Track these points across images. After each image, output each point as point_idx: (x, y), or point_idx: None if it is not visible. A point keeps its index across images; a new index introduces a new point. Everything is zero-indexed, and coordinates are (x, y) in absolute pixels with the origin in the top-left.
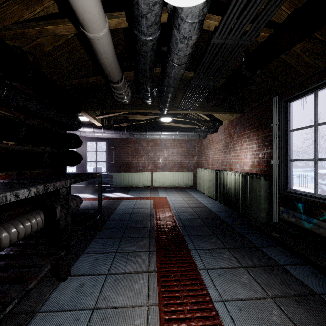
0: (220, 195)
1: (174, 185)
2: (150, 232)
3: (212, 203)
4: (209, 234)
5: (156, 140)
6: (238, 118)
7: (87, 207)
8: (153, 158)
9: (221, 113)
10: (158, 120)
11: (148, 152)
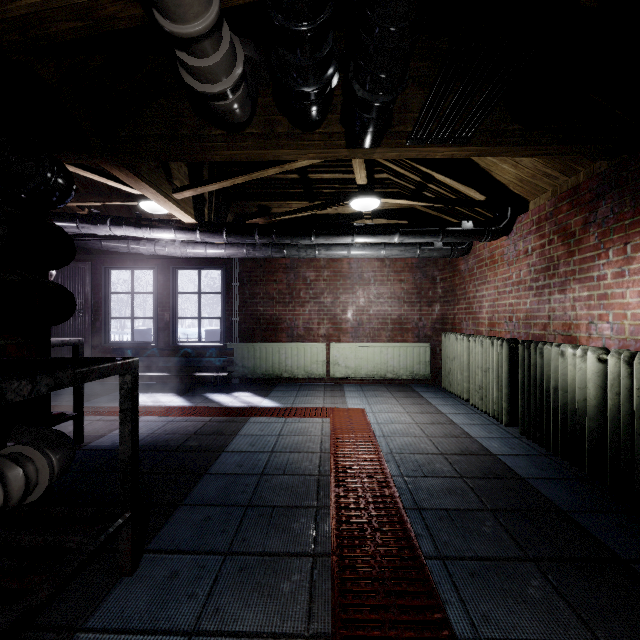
0: (530, 417)
1: (384, 375)
2: (311, 591)
3: (503, 438)
4: (569, 635)
5: (339, 264)
6: (604, 175)
7: (150, 439)
8: (331, 308)
9: (555, 153)
10: (344, 215)
11: (320, 293)
